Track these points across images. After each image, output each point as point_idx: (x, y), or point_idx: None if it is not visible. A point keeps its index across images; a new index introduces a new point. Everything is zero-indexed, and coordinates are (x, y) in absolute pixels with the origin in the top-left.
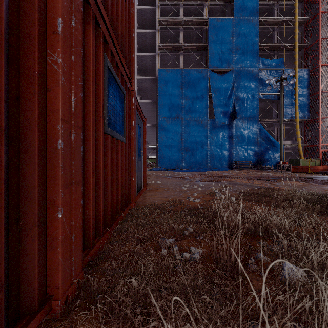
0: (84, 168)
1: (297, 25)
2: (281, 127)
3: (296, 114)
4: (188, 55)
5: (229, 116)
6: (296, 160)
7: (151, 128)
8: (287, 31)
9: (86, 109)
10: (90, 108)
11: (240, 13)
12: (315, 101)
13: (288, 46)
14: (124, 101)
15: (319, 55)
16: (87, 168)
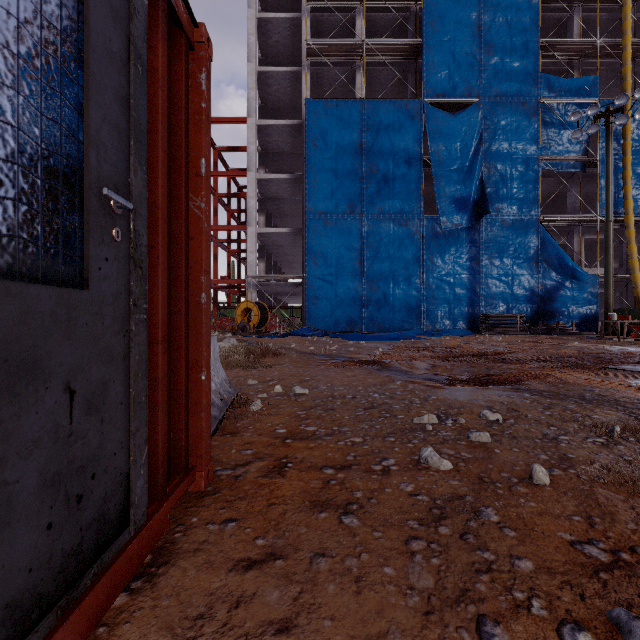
0: None
1: None
2: (607, 229)
3: (627, 204)
4: (374, 71)
5: (472, 209)
6: (632, 310)
7: (292, 240)
8: (601, 16)
9: None
10: None
11: None
12: None
13: (607, 47)
14: None
15: None
16: None
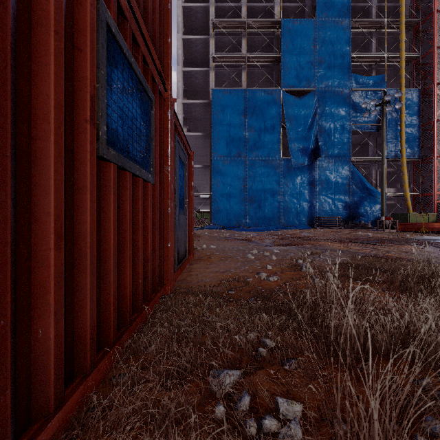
0: (31, 231)
1: (403, 29)
2: (382, 169)
3: (402, 151)
4: (253, 71)
5: (310, 154)
6: (402, 214)
7: (203, 171)
8: (389, 37)
9: (36, 90)
10: (50, 90)
11: (324, 12)
12: (429, 134)
13: (391, 58)
14: (150, 110)
15: (433, 70)
16: (40, 231)
